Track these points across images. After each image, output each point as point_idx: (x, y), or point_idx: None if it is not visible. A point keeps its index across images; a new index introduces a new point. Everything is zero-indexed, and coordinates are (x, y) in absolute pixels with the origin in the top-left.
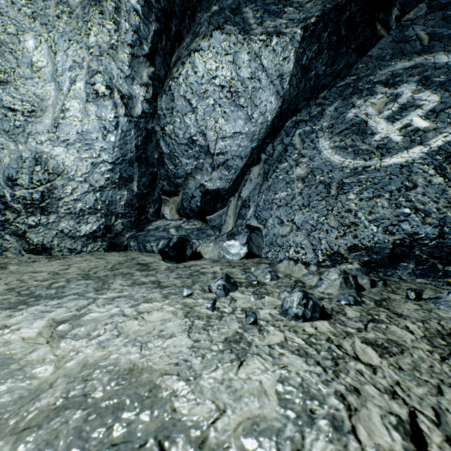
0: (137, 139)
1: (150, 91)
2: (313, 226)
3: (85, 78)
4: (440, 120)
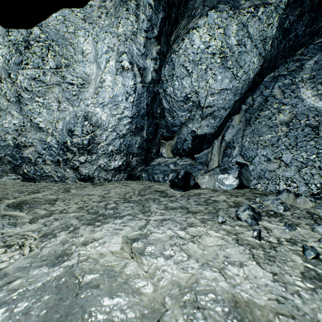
0: (148, 99)
1: (157, 63)
2: (303, 163)
3: (115, 58)
4: None
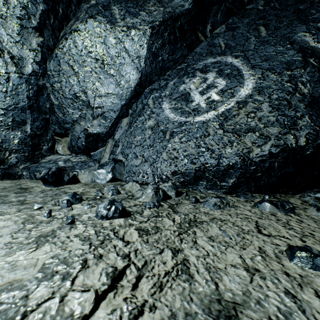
0: (29, 91)
1: (39, 55)
2: (154, 159)
3: None
4: (225, 96)
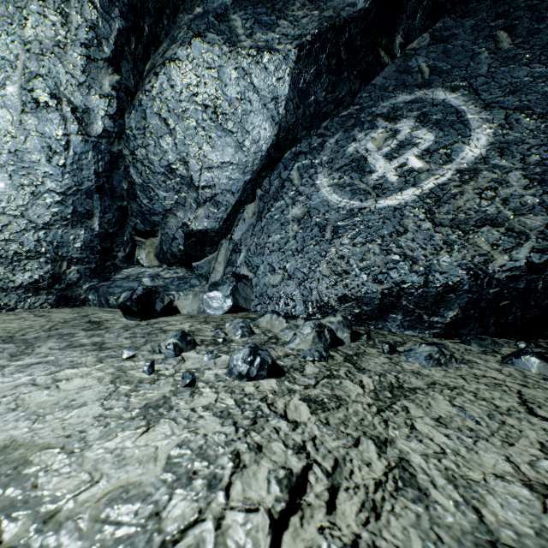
0: (97, 164)
1: (114, 104)
2: (305, 274)
3: (20, 81)
4: (433, 161)
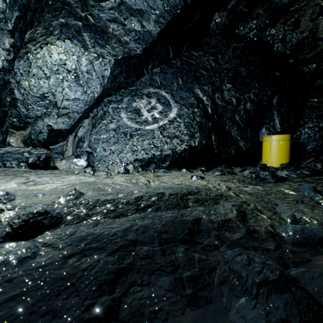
0: None
1: (11, 55)
2: (120, 151)
3: None
4: (162, 116)
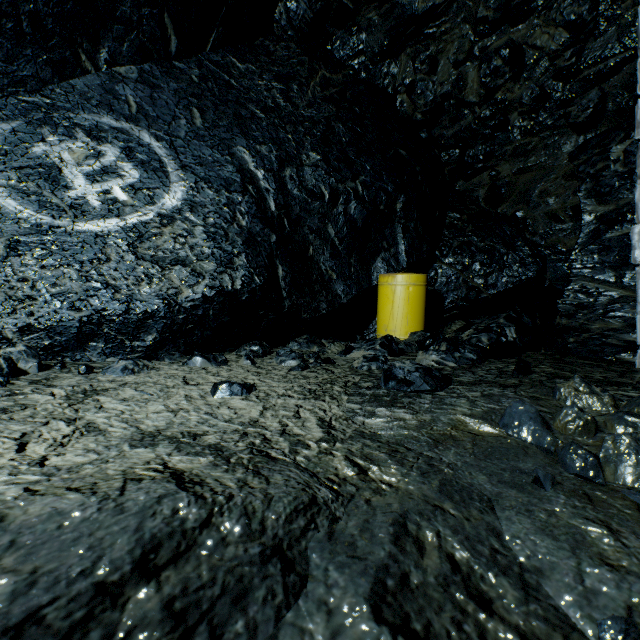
0: None
1: None
2: None
3: None
4: (139, 199)
